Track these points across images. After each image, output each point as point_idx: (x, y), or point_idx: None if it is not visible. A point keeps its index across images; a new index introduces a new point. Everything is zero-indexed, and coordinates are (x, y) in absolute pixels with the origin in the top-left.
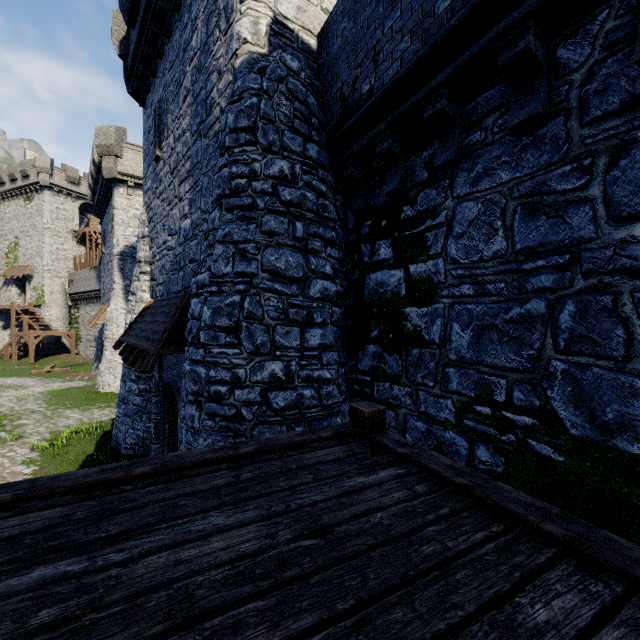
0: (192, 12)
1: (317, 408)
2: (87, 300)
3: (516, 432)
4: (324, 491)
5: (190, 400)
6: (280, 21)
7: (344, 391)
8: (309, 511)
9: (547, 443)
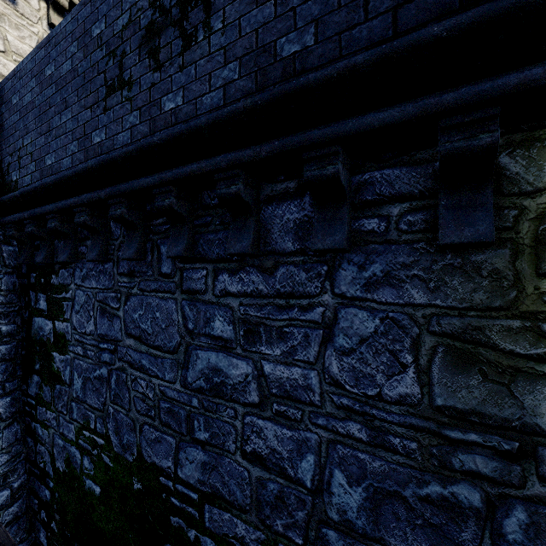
0: None
1: None
2: None
3: (98, 448)
4: None
5: None
6: None
7: (10, 416)
8: None
9: (108, 456)
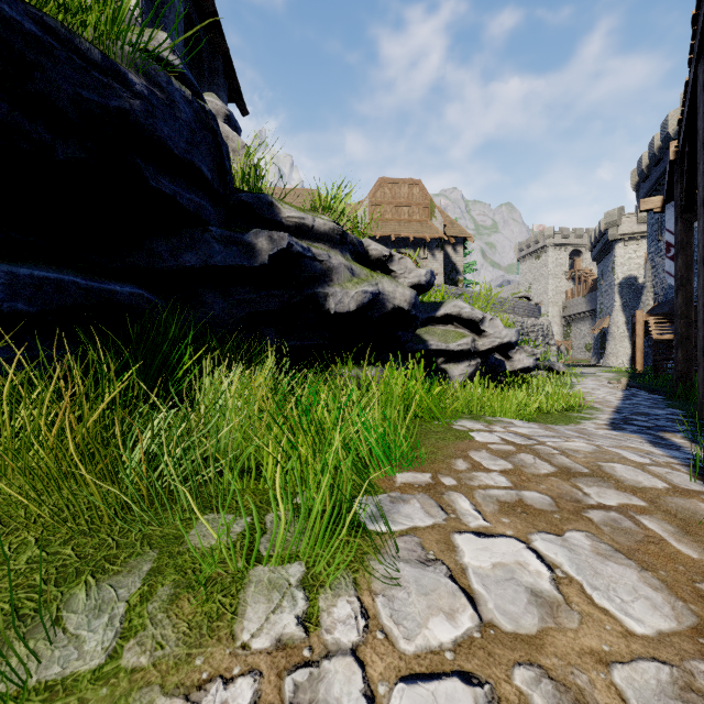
0: None
1: None
2: (578, 319)
3: None
4: None
5: None
6: None
7: None
8: None
9: None
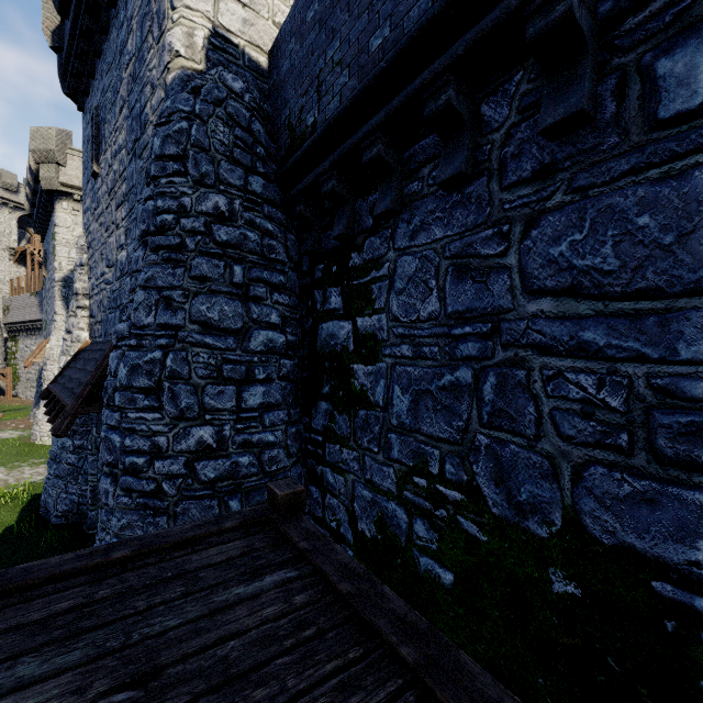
0: (128, 10)
1: (257, 476)
2: (27, 331)
3: (448, 507)
4: (185, 611)
5: (105, 472)
6: (221, 34)
7: (295, 453)
8: (151, 645)
9: (473, 521)
